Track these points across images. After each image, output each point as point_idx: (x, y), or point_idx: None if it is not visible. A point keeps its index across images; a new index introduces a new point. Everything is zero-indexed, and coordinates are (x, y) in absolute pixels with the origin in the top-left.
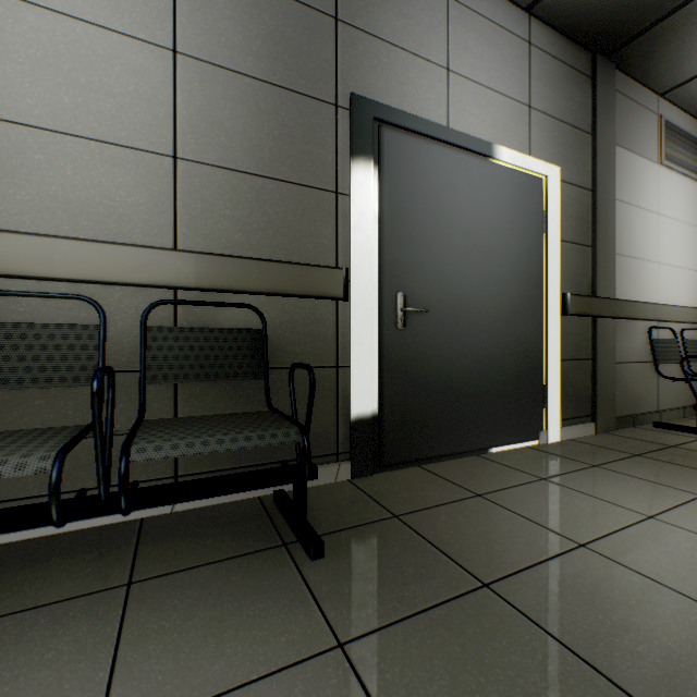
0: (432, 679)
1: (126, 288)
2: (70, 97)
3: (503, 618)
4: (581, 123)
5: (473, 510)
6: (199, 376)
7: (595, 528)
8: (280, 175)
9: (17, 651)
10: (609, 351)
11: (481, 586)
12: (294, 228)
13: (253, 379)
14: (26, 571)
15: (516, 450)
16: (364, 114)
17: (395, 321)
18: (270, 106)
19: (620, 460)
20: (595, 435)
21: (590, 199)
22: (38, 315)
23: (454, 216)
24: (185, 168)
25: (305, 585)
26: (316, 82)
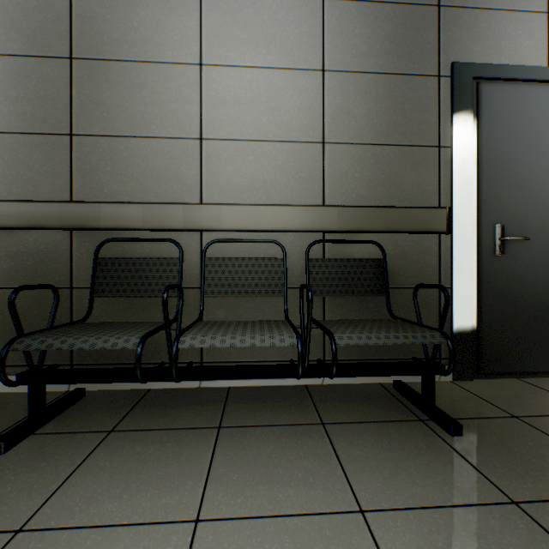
0: None
1: (295, 233)
2: (266, 118)
3: None
4: None
5: None
6: (341, 292)
7: None
8: (393, 141)
9: (282, 447)
10: None
11: None
12: (404, 180)
13: (377, 295)
14: (258, 404)
15: None
16: (463, 77)
17: (493, 249)
18: (386, 90)
19: None
20: None
21: None
22: (250, 253)
23: None
24: (329, 149)
25: (455, 452)
26: (421, 62)
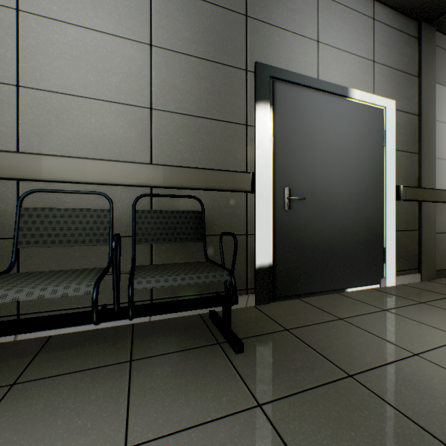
0: (320, 430)
1: (124, 187)
2: (93, 77)
3: (364, 397)
4: (410, 70)
5: (337, 328)
6: (165, 239)
7: (424, 344)
8: (212, 116)
9: (76, 394)
10: (431, 224)
11: (347, 376)
12: (220, 148)
13: (196, 242)
14: (73, 350)
15: (364, 290)
16: (263, 75)
17: (283, 205)
18: (206, 73)
19: (440, 299)
20: (420, 282)
21: (417, 121)
22: (77, 204)
23: (322, 136)
24: (157, 114)
25: (234, 368)
26: (234, 56)
